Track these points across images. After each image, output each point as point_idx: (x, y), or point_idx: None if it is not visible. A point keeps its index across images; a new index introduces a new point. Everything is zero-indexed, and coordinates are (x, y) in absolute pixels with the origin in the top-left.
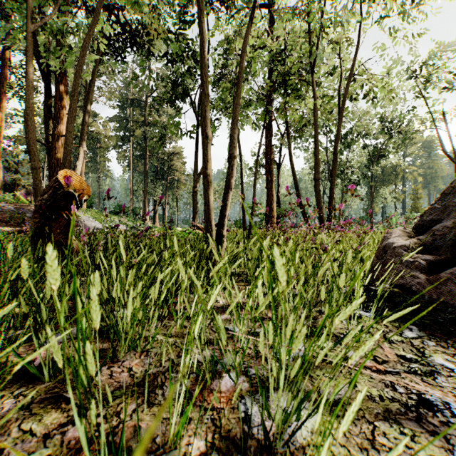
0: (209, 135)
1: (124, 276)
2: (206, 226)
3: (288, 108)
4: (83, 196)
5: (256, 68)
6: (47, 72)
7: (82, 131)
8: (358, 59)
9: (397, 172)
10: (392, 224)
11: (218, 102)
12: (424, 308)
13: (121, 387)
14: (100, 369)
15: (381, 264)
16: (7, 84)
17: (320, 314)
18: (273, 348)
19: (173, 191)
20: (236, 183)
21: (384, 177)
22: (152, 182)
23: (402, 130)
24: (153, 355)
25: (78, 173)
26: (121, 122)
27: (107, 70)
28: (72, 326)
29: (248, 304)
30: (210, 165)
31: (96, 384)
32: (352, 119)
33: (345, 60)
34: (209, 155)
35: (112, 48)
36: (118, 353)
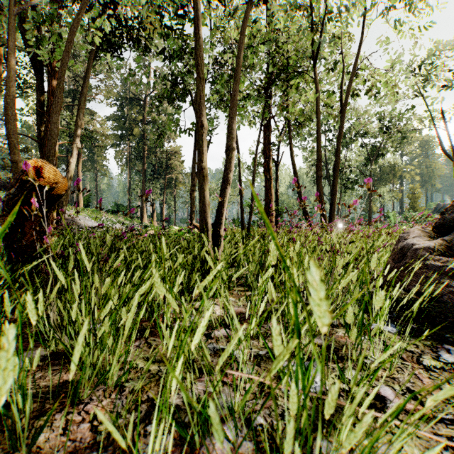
0: (205, 123)
1: (99, 286)
2: (201, 225)
3: (289, 102)
4: (60, 190)
5: (255, 60)
6: (39, 66)
7: (76, 127)
8: (360, 52)
9: (395, 171)
10: (390, 223)
11: (215, 97)
12: (451, 320)
13: (74, 451)
14: (41, 429)
15: (423, 274)
16: (2, 81)
17: (335, 329)
18: (298, 423)
19: (171, 190)
20: (234, 182)
21: (382, 176)
22: (149, 181)
23: (401, 129)
24: (128, 392)
25: (71, 171)
26: (119, 121)
27: (105, 68)
28: (35, 347)
29: (251, 326)
30: (206, 157)
31: (40, 446)
32: (350, 118)
33: (346, 55)
34: (205, 146)
35: (108, 43)
36: (81, 392)
